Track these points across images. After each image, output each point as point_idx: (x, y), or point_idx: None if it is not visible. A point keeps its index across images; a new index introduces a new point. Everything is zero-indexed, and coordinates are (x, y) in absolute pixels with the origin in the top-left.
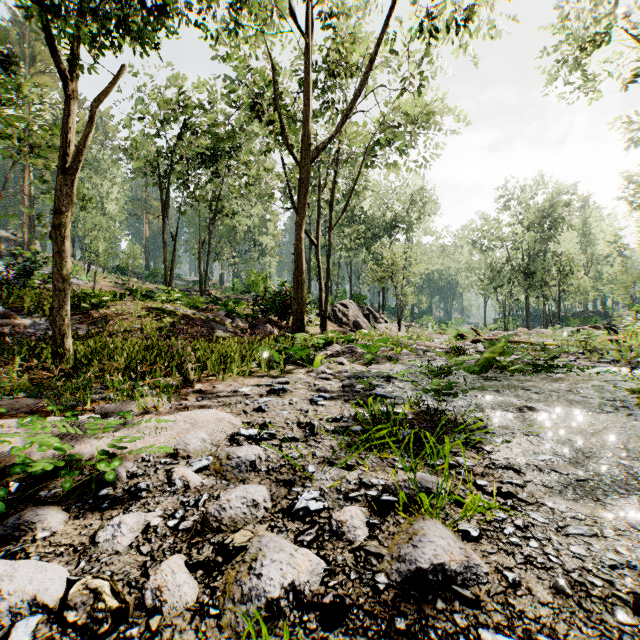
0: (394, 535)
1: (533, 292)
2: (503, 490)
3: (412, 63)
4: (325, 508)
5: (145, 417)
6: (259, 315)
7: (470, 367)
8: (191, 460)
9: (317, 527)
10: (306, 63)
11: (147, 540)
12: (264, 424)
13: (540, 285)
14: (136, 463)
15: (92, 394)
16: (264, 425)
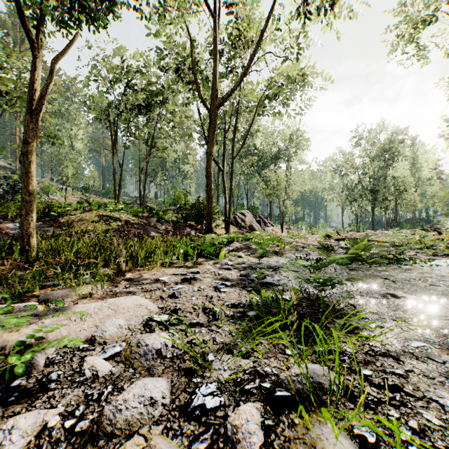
0: (290, 441)
1: (377, 204)
2: (389, 383)
3: (292, 38)
4: (221, 405)
5: (74, 305)
6: (181, 221)
7: (344, 262)
8: (106, 346)
9: (212, 429)
10: (214, 35)
11: (38, 446)
12: (174, 310)
13: (383, 199)
14: (58, 349)
15: (44, 282)
16: (174, 311)
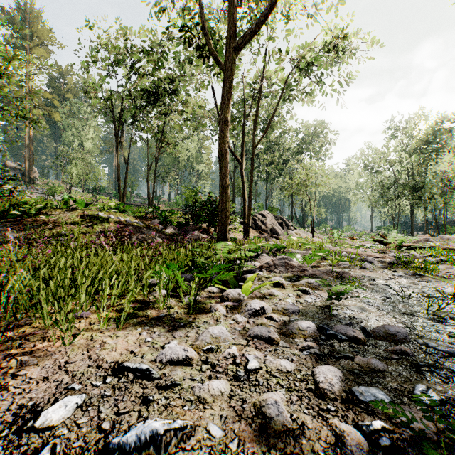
0: None
1: (421, 204)
2: None
3: None
4: None
5: None
6: (191, 223)
7: None
8: None
9: None
10: None
11: None
12: None
13: (428, 198)
14: None
15: None
16: None
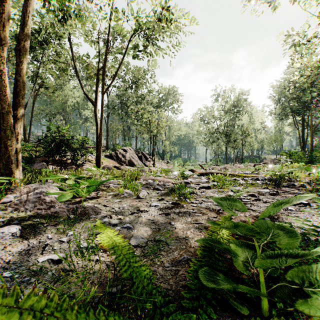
0: None
1: (230, 144)
2: None
3: None
4: None
5: None
6: None
7: None
8: None
9: None
10: None
11: None
12: None
13: (233, 141)
14: None
15: None
16: None
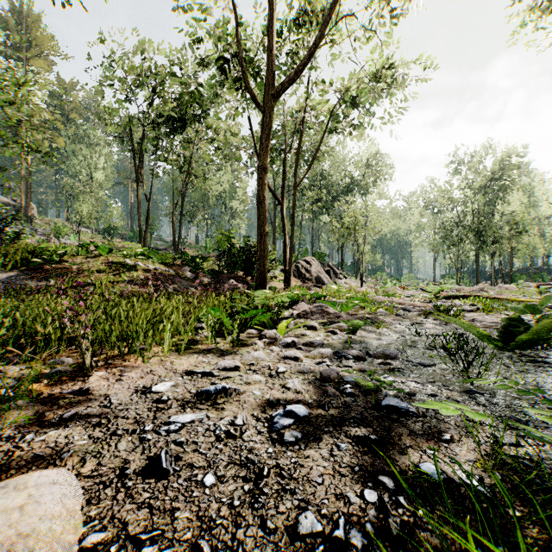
0: None
1: (486, 249)
2: None
3: None
4: None
5: None
6: (225, 271)
7: None
8: None
9: None
10: None
11: None
12: None
13: (493, 242)
14: None
15: None
16: None
